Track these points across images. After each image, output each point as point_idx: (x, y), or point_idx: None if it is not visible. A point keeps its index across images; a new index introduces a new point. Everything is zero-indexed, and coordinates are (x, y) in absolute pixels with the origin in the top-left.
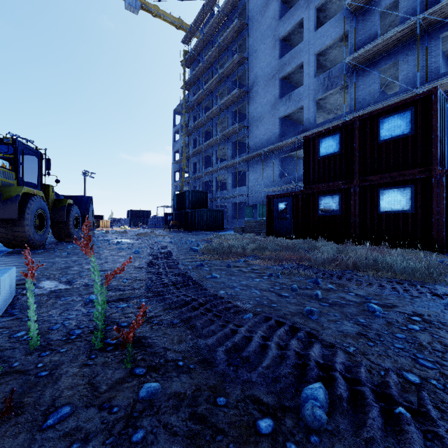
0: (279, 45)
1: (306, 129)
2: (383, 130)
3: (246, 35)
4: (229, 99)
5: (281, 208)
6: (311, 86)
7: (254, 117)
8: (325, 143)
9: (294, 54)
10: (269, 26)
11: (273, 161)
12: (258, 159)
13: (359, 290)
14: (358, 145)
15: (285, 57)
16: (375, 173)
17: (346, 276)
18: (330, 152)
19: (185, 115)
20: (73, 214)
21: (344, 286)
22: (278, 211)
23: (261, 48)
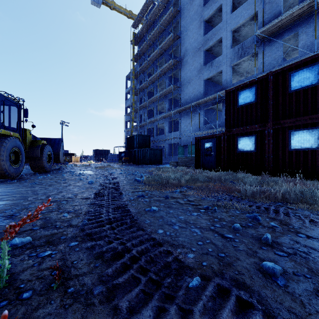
0: (204, 25)
1: (224, 87)
2: (293, 82)
3: (179, 19)
4: (166, 67)
5: (207, 147)
6: (228, 55)
7: (185, 80)
8: (243, 95)
9: (215, 32)
10: (196, 11)
11: (199, 112)
12: (188, 111)
13: (306, 230)
14: (272, 95)
15: (208, 34)
16: (286, 117)
17: (281, 210)
18: (247, 102)
19: (134, 79)
20: (46, 152)
21: (287, 223)
22: (205, 149)
23: (190, 28)
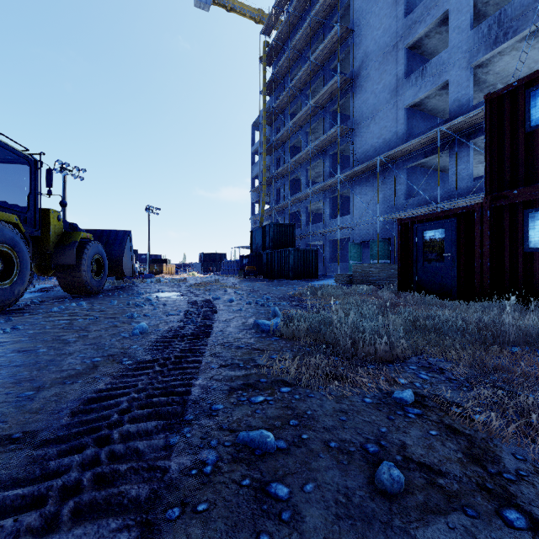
0: None
1: (453, 116)
2: None
3: None
4: (325, 93)
5: (430, 241)
6: (463, 45)
7: (363, 114)
8: None
9: (431, 3)
10: None
11: (394, 174)
12: (369, 174)
13: None
14: None
15: (415, 11)
16: None
17: None
18: None
19: (265, 126)
20: (89, 255)
21: None
22: (424, 245)
23: (374, 10)
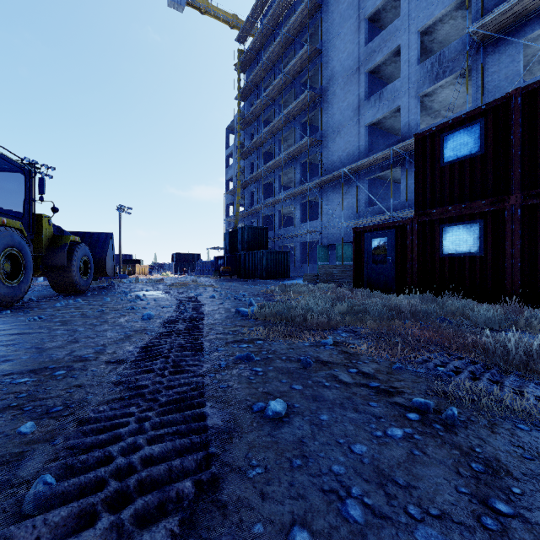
0: (365, 26)
1: (404, 137)
2: None
3: (319, 20)
4: (296, 106)
5: (377, 247)
6: (412, 77)
7: (330, 128)
8: (454, 141)
9: (387, 36)
10: (350, 3)
11: (356, 185)
12: (336, 183)
13: None
14: (519, 138)
15: (374, 41)
16: None
17: None
18: (462, 155)
19: (240, 131)
20: (78, 256)
21: None
22: (372, 250)
23: (340, 35)
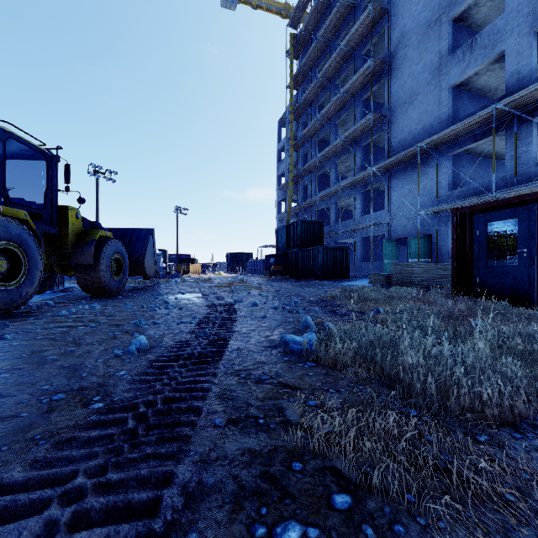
0: None
1: (511, 92)
2: None
3: None
4: (356, 80)
5: (497, 234)
6: (523, 8)
7: (399, 100)
8: None
9: None
10: None
11: (436, 163)
12: (407, 164)
13: None
14: None
15: None
16: None
17: None
18: None
19: (292, 121)
20: (107, 254)
21: None
22: (488, 239)
23: None
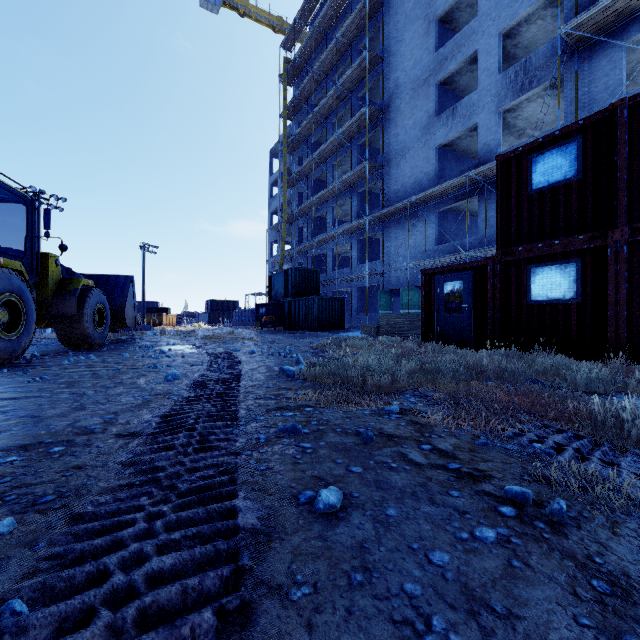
0: (435, 28)
1: (483, 161)
2: None
3: (380, 21)
4: (353, 124)
5: (451, 292)
6: (491, 89)
7: (393, 151)
8: (545, 164)
9: (461, 40)
10: (418, 1)
11: (425, 218)
12: (400, 216)
13: None
14: (626, 159)
15: (446, 46)
16: None
17: None
18: (554, 181)
19: (285, 155)
20: (91, 304)
21: None
22: (445, 296)
23: (405, 39)
